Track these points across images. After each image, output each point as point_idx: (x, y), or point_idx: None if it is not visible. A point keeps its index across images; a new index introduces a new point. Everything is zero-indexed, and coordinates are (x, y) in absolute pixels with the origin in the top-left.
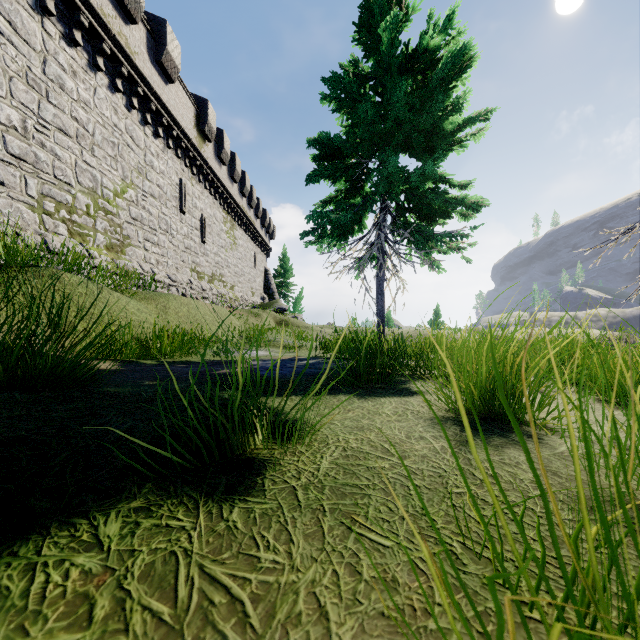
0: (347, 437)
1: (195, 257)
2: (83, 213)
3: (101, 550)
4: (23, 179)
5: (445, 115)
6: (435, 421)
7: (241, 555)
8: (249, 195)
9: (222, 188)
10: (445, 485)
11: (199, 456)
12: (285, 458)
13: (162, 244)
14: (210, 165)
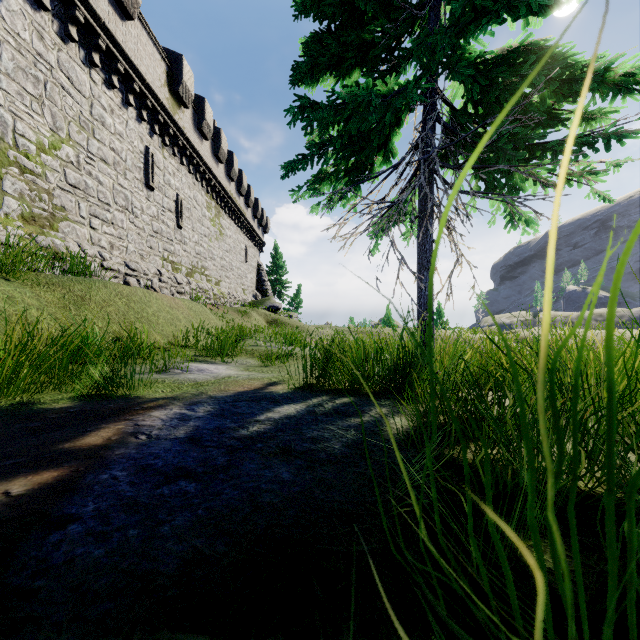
0: None
1: (168, 244)
2: None
3: None
4: None
5: None
6: None
7: None
8: (238, 180)
9: (204, 167)
10: None
11: None
12: None
13: (119, 224)
14: (187, 136)
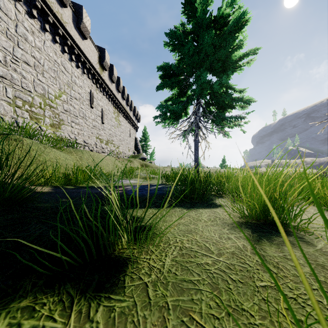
0: (182, 238)
1: (98, 131)
2: (38, 107)
3: None
4: (4, 88)
5: (233, 50)
6: (234, 225)
7: None
8: (127, 99)
9: (112, 95)
10: (252, 279)
11: (83, 255)
12: (141, 256)
13: (81, 124)
14: (106, 83)
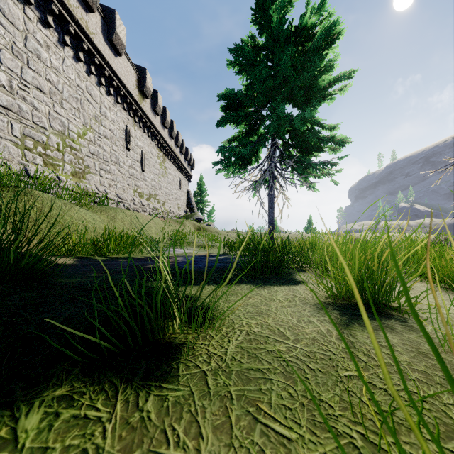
0: (249, 322)
1: (137, 181)
2: (54, 149)
3: (15, 448)
4: (9, 124)
5: (320, 74)
6: (318, 306)
7: (151, 453)
8: (176, 137)
9: (156, 132)
10: (335, 368)
11: (125, 340)
12: (198, 342)
13: (113, 172)
14: (148, 115)
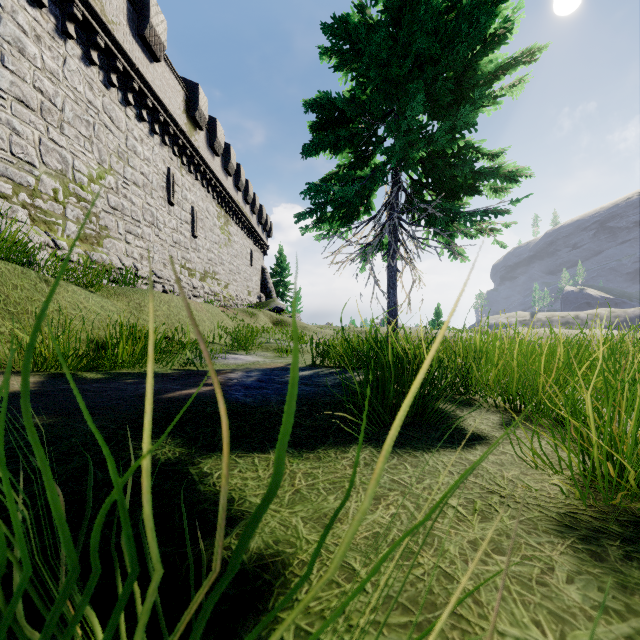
0: None
1: (185, 253)
2: (49, 198)
3: None
4: None
5: (484, 48)
6: (576, 543)
7: None
8: (245, 190)
9: (215, 180)
10: None
11: None
12: None
13: (147, 237)
14: (202, 155)
